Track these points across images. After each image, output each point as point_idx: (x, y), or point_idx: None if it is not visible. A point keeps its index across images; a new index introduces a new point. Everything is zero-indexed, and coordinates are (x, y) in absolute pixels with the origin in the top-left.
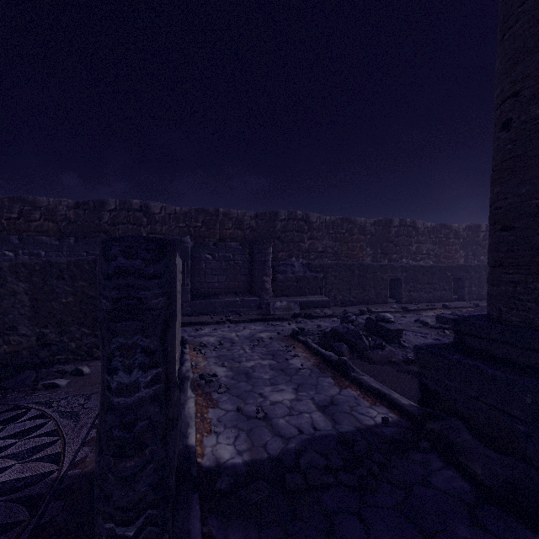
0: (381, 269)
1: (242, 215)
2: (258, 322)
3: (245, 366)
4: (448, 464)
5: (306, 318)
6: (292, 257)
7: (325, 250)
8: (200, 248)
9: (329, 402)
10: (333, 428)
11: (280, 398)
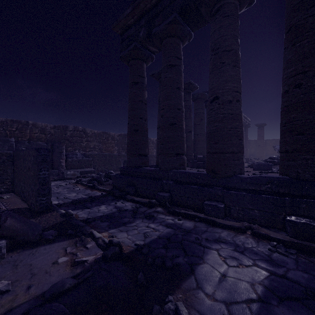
0: (118, 156)
1: (45, 126)
2: (58, 180)
3: (56, 191)
4: (113, 196)
5: (83, 178)
6: (76, 150)
7: (94, 147)
8: (19, 144)
9: (88, 194)
10: (88, 197)
11: (72, 195)
